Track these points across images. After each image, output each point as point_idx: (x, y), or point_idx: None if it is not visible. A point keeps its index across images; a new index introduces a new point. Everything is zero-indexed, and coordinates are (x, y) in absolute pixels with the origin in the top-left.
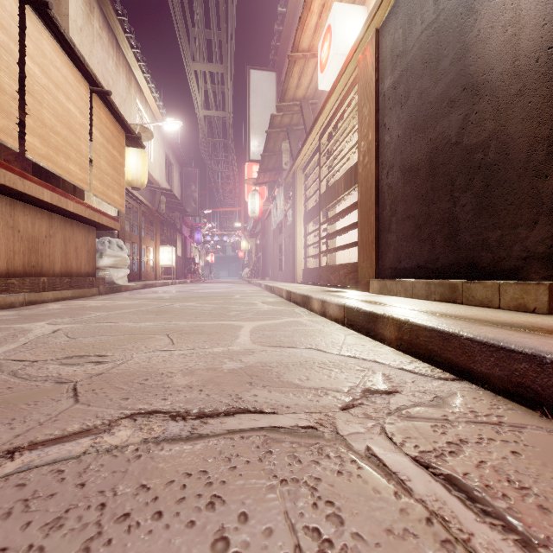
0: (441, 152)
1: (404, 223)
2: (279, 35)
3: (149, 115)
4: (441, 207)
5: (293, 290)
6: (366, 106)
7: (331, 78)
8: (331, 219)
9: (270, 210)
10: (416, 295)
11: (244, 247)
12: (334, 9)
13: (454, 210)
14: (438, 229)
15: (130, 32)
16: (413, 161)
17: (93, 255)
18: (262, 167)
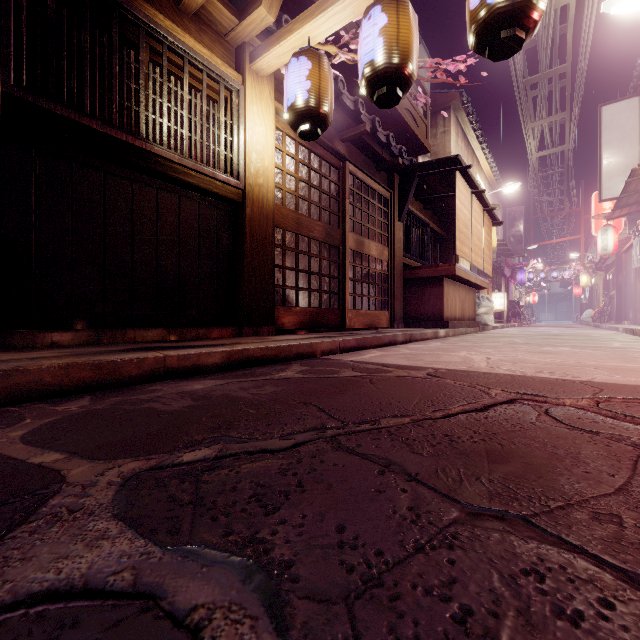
0: None
1: None
2: None
3: (482, 179)
4: None
5: None
6: None
7: None
8: None
9: (629, 245)
10: None
11: (585, 283)
12: None
13: None
14: None
15: (478, 130)
16: None
17: (475, 306)
18: (618, 204)
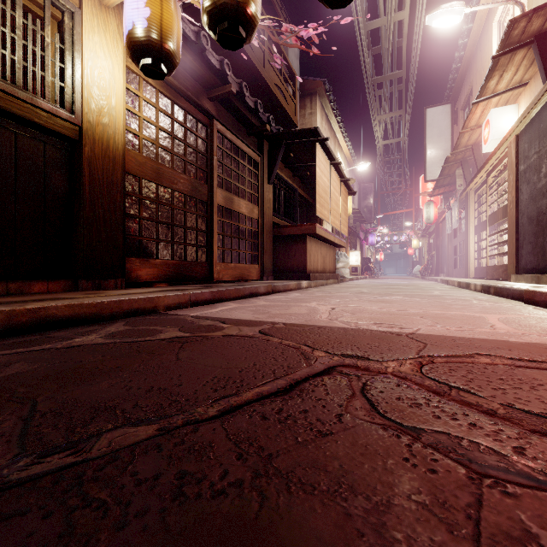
0: (540, 215)
1: (528, 245)
2: (453, 79)
3: (342, 158)
4: (540, 241)
5: (461, 281)
6: (511, 176)
7: (491, 147)
8: (494, 234)
9: (444, 216)
10: (527, 281)
11: (415, 245)
12: (491, 114)
13: (544, 243)
14: (539, 251)
15: (338, 116)
16: (531, 215)
17: (335, 262)
18: (437, 185)
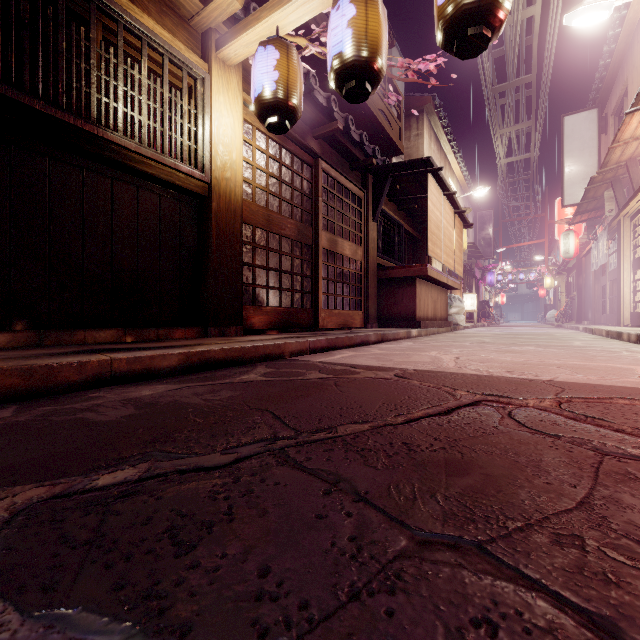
0: None
1: None
2: (601, 78)
3: (454, 182)
4: None
5: (610, 330)
6: None
7: None
8: None
9: (588, 249)
10: None
11: (549, 285)
12: None
13: None
14: None
15: (450, 134)
16: None
17: (447, 307)
18: (578, 210)
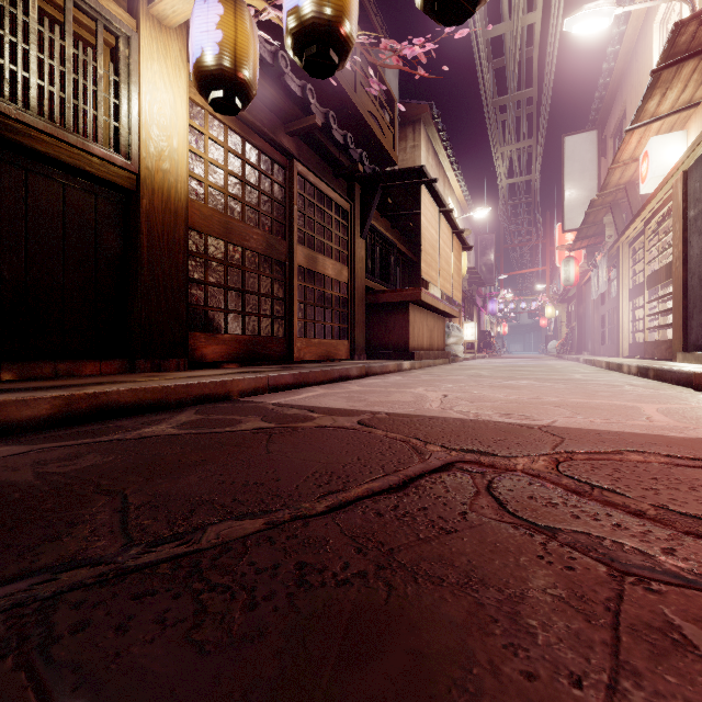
0: None
1: (700, 315)
2: (601, 98)
3: (454, 202)
4: None
5: (611, 361)
6: (677, 224)
7: (651, 187)
8: (654, 300)
9: (588, 276)
10: (699, 362)
11: (550, 314)
12: (651, 143)
13: None
14: None
15: (449, 149)
16: None
17: (444, 336)
18: (579, 236)
